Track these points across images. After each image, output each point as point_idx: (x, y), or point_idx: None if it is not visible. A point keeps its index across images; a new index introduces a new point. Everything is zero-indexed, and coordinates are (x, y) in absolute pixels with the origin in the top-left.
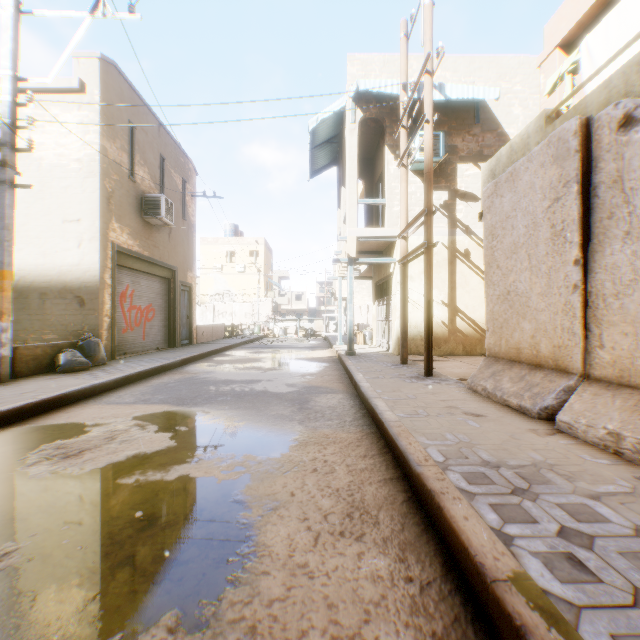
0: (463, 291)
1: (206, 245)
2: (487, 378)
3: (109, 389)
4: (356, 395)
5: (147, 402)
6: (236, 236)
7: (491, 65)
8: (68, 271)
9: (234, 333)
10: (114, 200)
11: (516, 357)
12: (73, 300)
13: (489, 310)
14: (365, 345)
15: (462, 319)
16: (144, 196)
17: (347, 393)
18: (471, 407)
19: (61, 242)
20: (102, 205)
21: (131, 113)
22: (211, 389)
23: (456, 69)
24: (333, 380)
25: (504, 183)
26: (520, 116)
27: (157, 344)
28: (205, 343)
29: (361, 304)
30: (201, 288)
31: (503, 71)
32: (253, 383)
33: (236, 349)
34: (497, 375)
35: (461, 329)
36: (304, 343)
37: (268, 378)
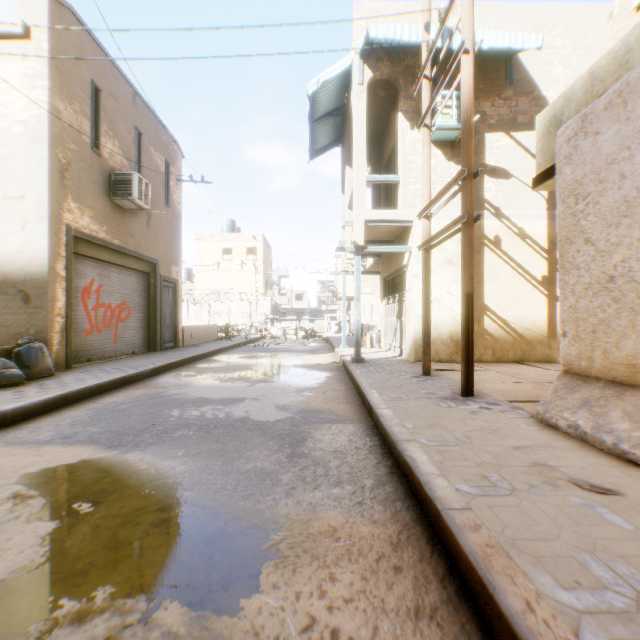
0: (492, 286)
1: (201, 241)
2: (574, 408)
3: (32, 415)
4: (372, 426)
5: (68, 441)
6: (233, 232)
7: (526, 15)
8: (10, 260)
9: (230, 334)
10: (71, 174)
11: (627, 378)
12: (16, 295)
13: (567, 306)
14: (372, 348)
15: (491, 319)
16: (113, 174)
17: (359, 422)
18: (573, 465)
19: (1, 224)
20: (53, 178)
21: (95, 73)
22: (173, 415)
23: (484, 20)
24: (338, 399)
25: (602, 112)
26: (560, 76)
27: (133, 348)
28: (193, 346)
29: (364, 303)
30: (196, 286)
31: (540, 22)
32: (233, 404)
33: (226, 353)
34: (594, 405)
35: (490, 331)
36: (304, 345)
37: (254, 395)
